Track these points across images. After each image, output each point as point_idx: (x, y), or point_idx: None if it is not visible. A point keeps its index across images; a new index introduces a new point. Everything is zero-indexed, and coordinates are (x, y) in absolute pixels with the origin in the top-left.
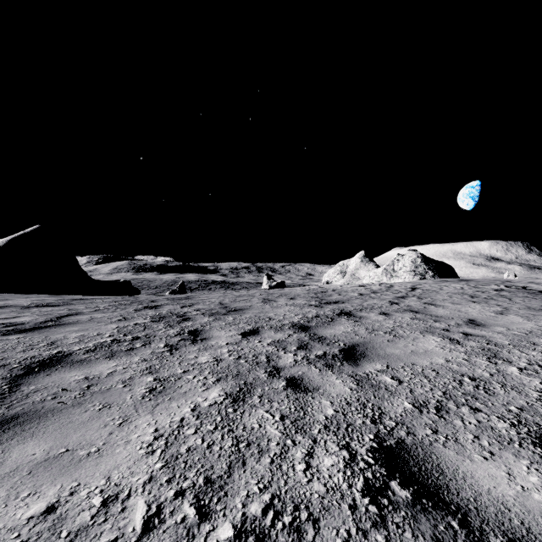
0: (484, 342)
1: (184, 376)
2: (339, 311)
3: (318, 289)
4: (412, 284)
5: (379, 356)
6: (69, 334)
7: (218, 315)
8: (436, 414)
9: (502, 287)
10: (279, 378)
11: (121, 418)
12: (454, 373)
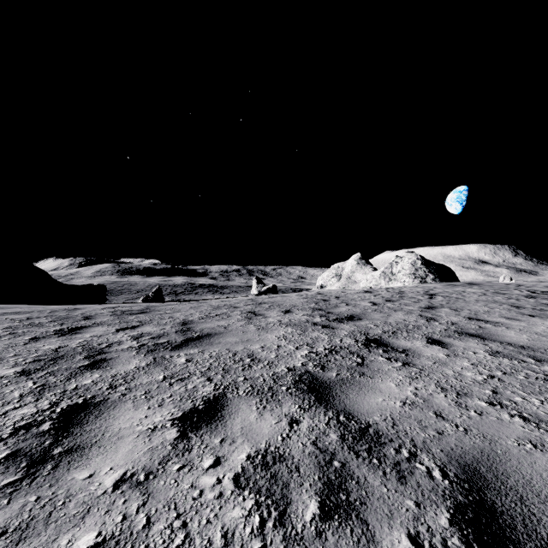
0: None
1: None
2: (362, 336)
3: (317, 296)
4: (424, 290)
5: None
6: None
7: (163, 350)
8: None
9: (528, 293)
10: None
11: None
12: None
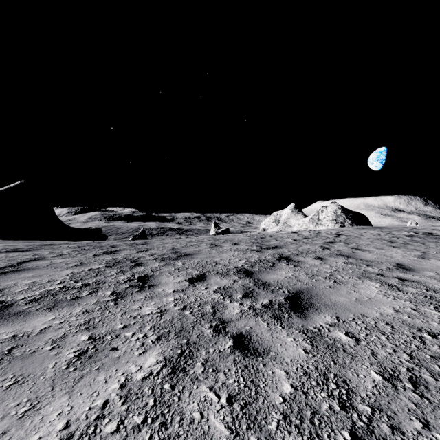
0: (423, 288)
1: (122, 333)
2: (278, 255)
3: (257, 235)
4: (336, 231)
5: (326, 305)
6: (21, 281)
7: (168, 260)
8: (415, 391)
9: (412, 233)
10: (226, 336)
11: (29, 403)
12: (410, 328)
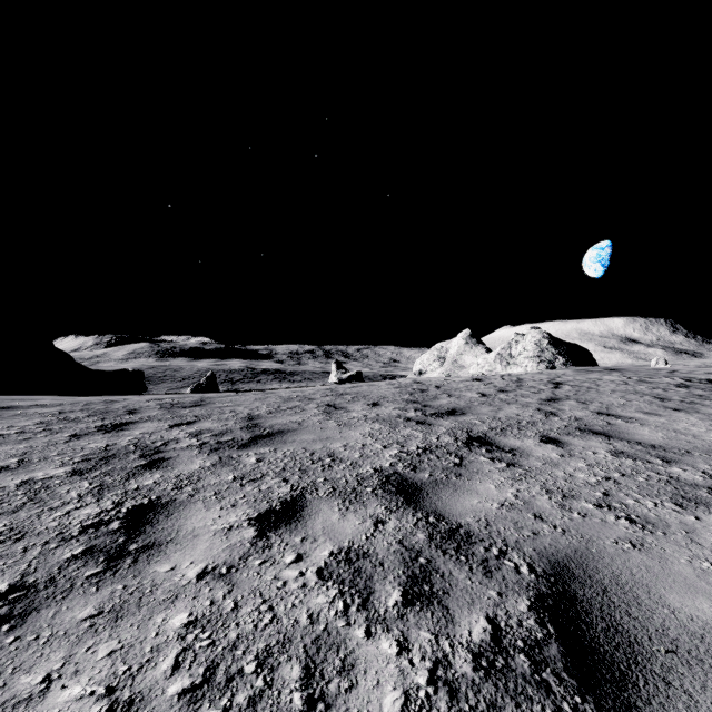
0: None
1: None
2: (464, 434)
3: (412, 385)
4: (549, 377)
5: (680, 647)
6: None
7: (228, 449)
8: None
9: (681, 381)
10: None
11: None
12: None
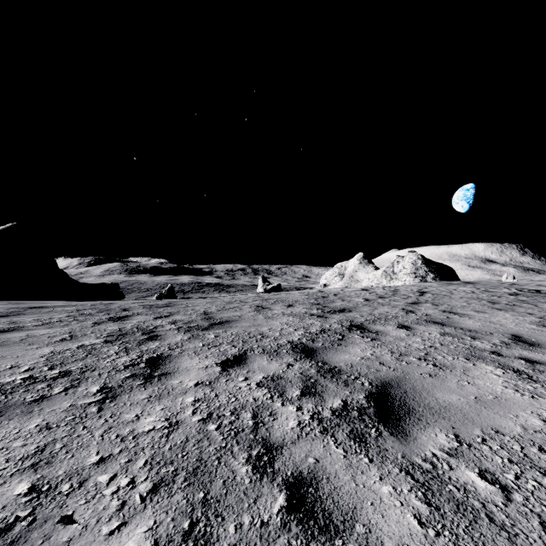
0: None
1: (93, 476)
2: (348, 323)
3: (317, 293)
4: (418, 288)
5: (432, 410)
6: None
7: (196, 330)
8: None
9: (515, 291)
10: (274, 482)
11: None
12: None
